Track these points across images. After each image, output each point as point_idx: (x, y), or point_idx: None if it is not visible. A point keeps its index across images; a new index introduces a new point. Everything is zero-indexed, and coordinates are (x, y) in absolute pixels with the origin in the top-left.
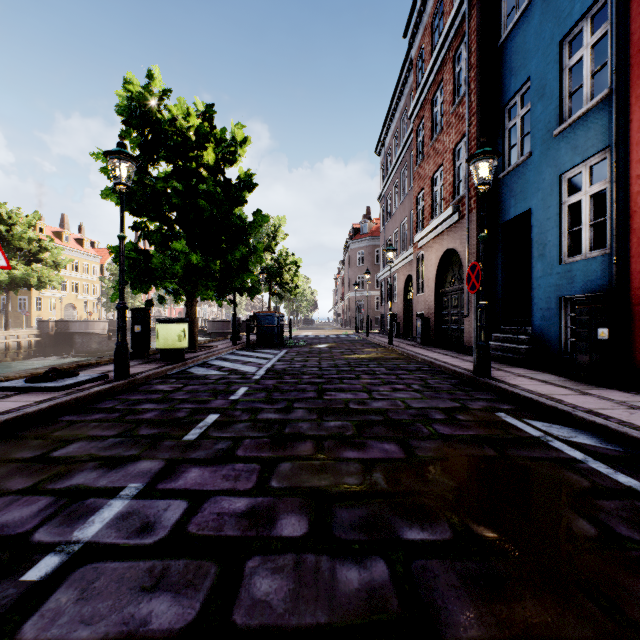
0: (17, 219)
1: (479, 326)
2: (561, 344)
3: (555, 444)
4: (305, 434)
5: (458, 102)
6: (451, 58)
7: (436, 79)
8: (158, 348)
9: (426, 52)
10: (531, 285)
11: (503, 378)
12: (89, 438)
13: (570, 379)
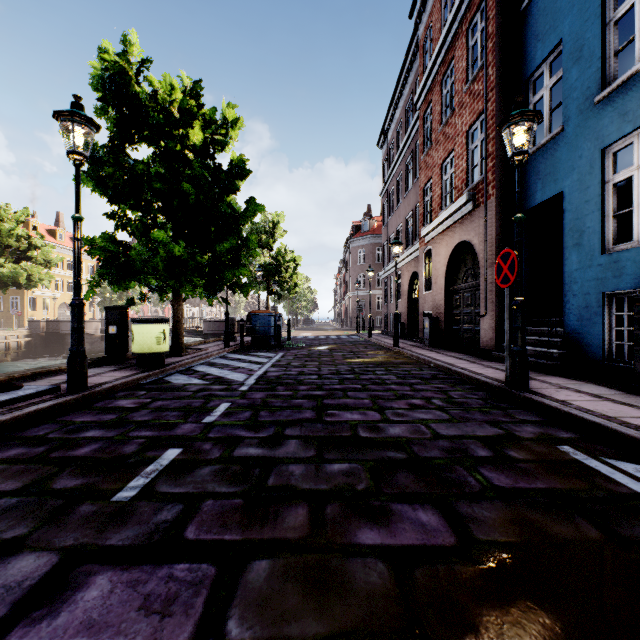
0: (6, 215)
1: (514, 327)
2: (604, 348)
3: None
4: (297, 488)
5: (473, 78)
6: (464, 31)
7: (446, 57)
8: (133, 352)
9: (434, 30)
10: (563, 279)
11: (543, 391)
12: None
13: (626, 392)
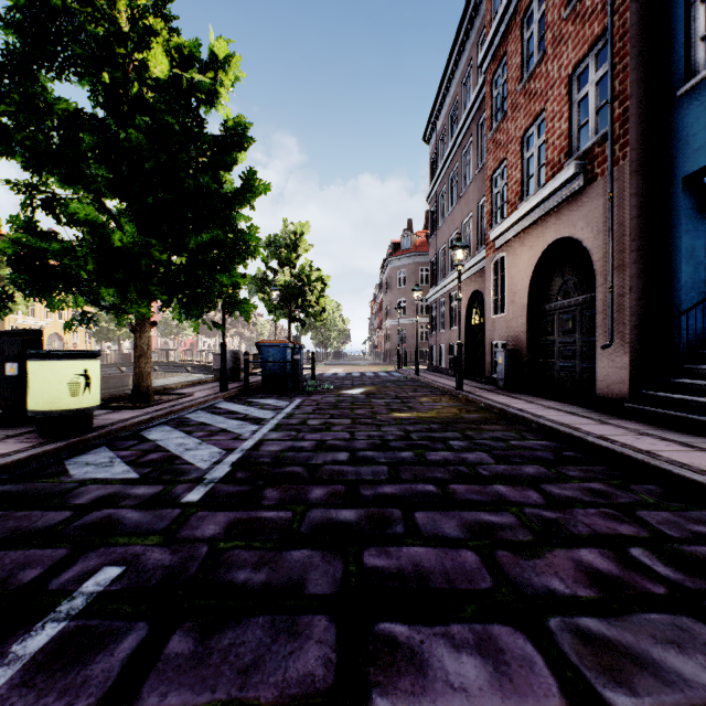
0: None
1: None
2: None
3: None
4: None
5: None
6: None
7: None
8: (28, 409)
9: None
10: None
11: None
12: None
13: None
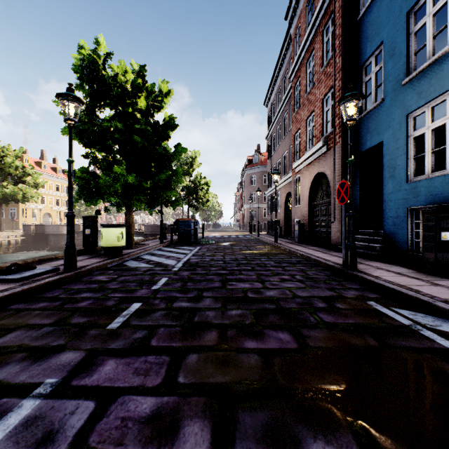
0: (8, 152)
1: (347, 230)
2: (408, 243)
3: (426, 333)
4: (211, 323)
5: (326, 64)
6: (321, 32)
7: (309, 48)
8: (102, 246)
9: (302, 29)
10: (383, 199)
11: (366, 270)
12: (27, 327)
13: (418, 271)
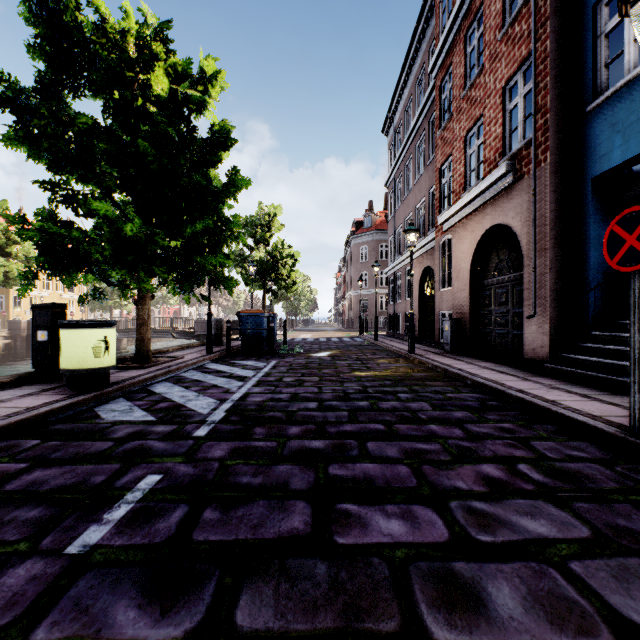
0: None
1: None
2: None
3: None
4: None
5: (513, 18)
6: None
7: (472, 6)
8: (60, 368)
9: None
10: None
11: None
12: None
13: None
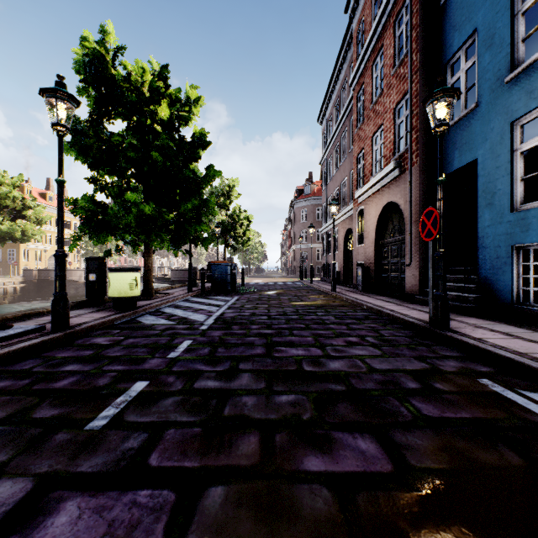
0: (4, 180)
1: (436, 275)
2: (513, 293)
3: None
4: (249, 418)
5: (399, 63)
6: (392, 23)
7: (376, 46)
8: (110, 296)
9: (366, 23)
10: (477, 234)
11: (462, 330)
12: None
13: (533, 331)
